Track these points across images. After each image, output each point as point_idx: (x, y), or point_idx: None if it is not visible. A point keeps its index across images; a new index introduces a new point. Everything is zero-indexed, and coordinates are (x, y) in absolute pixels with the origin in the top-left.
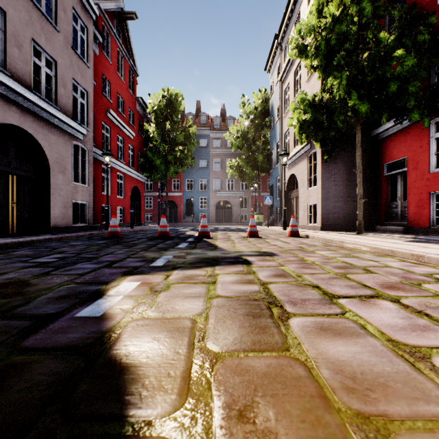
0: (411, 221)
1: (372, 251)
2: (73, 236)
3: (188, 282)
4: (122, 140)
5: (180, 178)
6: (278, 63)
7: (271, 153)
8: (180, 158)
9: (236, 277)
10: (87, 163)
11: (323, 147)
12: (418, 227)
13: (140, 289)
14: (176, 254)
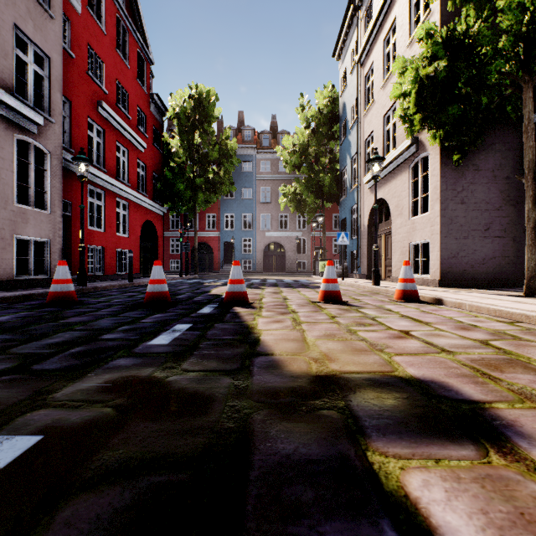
0: None
1: None
2: None
3: None
4: (126, 153)
5: (216, 213)
6: (354, 39)
7: (342, 173)
8: (214, 183)
9: None
10: (49, 175)
11: (451, 140)
12: None
13: None
14: (74, 417)
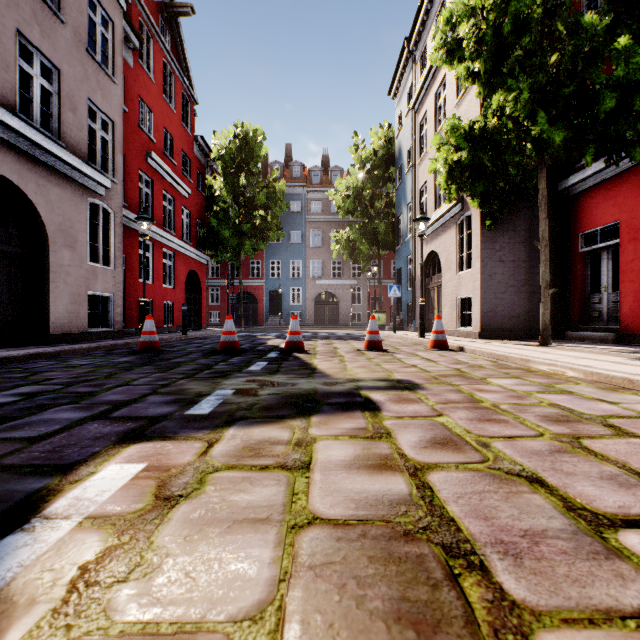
0: (627, 324)
1: (587, 379)
2: (82, 350)
3: (249, 466)
4: (171, 200)
5: (261, 259)
6: (410, 83)
7: (398, 220)
8: (261, 228)
9: (354, 448)
10: (112, 233)
11: (484, 207)
12: (638, 334)
13: (134, 489)
14: (242, 386)
